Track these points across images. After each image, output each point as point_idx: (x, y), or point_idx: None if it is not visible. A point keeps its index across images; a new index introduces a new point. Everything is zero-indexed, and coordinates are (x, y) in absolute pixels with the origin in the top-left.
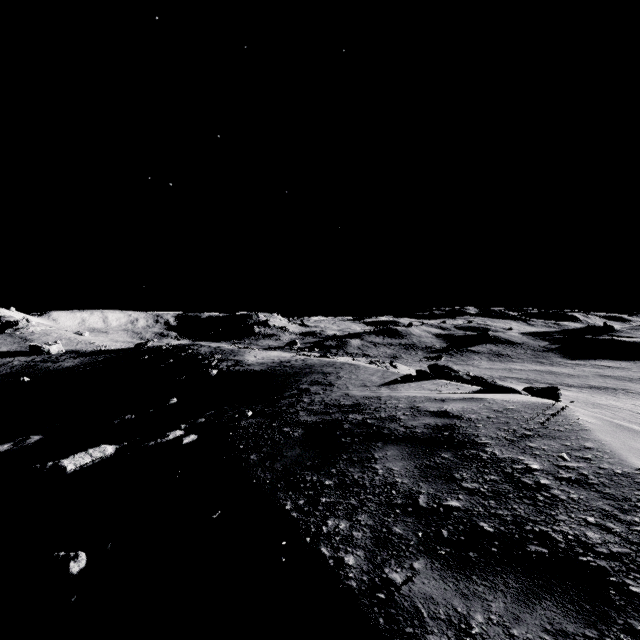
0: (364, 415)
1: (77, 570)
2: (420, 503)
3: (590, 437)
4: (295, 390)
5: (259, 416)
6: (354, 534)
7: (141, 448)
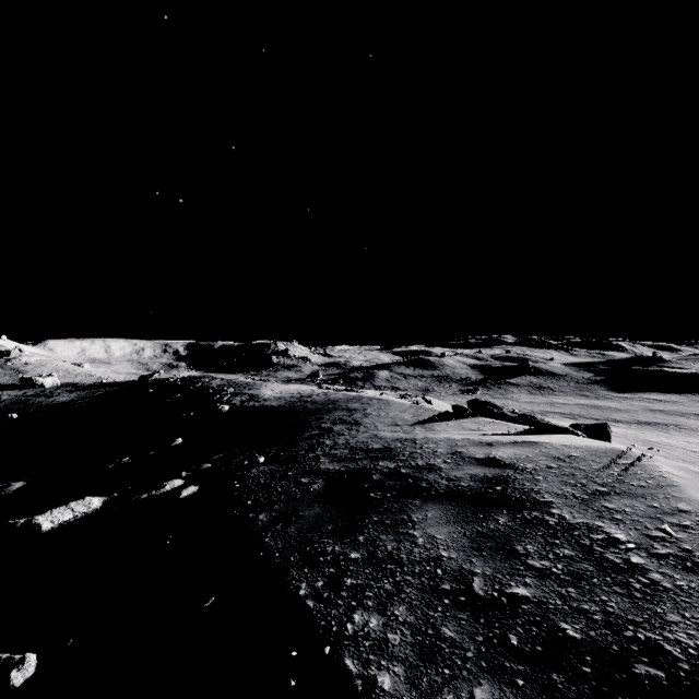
0: (397, 462)
1: (21, 681)
2: (475, 590)
3: (682, 496)
4: (316, 430)
5: (273, 462)
6: (390, 637)
7: (131, 502)
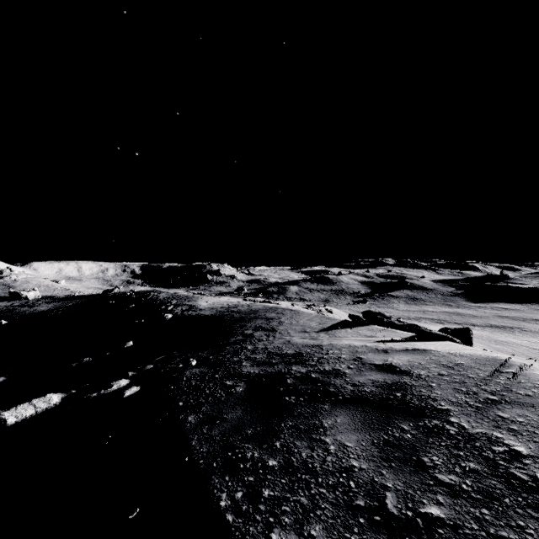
0: (307, 367)
1: None
2: (389, 507)
3: None
4: (240, 336)
5: (203, 365)
6: None
7: (82, 400)
